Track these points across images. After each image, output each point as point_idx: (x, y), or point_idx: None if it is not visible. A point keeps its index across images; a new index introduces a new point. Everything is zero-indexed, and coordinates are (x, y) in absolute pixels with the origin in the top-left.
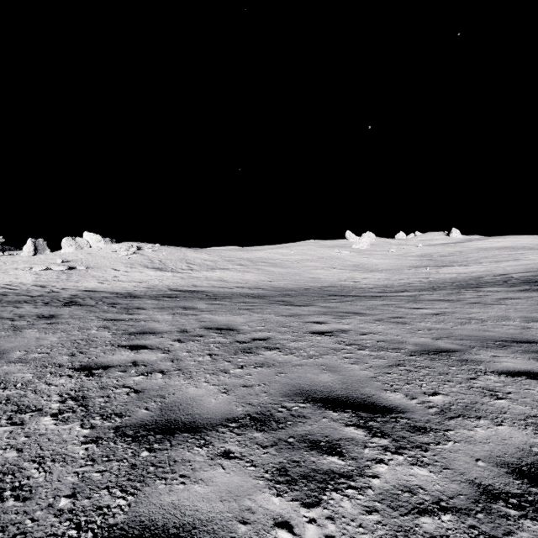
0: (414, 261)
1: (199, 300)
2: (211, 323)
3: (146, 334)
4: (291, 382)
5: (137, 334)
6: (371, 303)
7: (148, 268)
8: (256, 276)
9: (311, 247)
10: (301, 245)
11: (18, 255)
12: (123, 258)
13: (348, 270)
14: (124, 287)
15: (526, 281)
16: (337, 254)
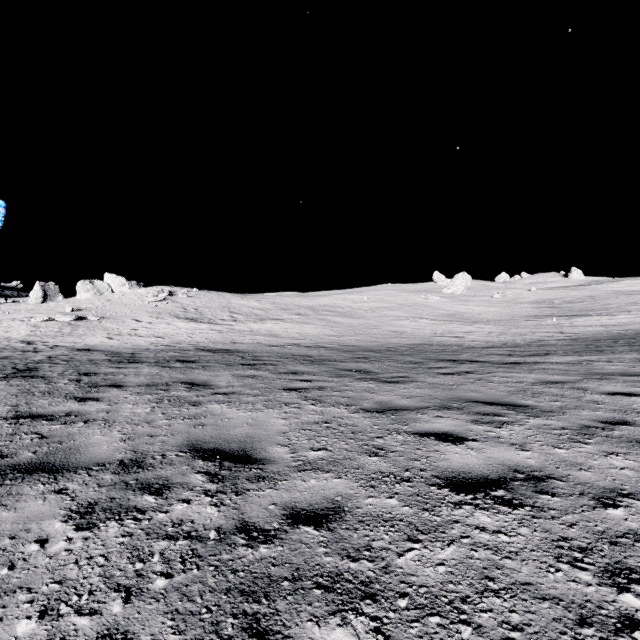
0: (530, 309)
1: (226, 368)
2: (213, 431)
3: (37, 473)
4: None
5: (15, 473)
6: (514, 377)
7: (179, 318)
8: (319, 330)
9: (389, 292)
10: (376, 289)
11: (24, 302)
12: (149, 306)
13: (442, 321)
14: (138, 343)
15: None
16: (424, 300)
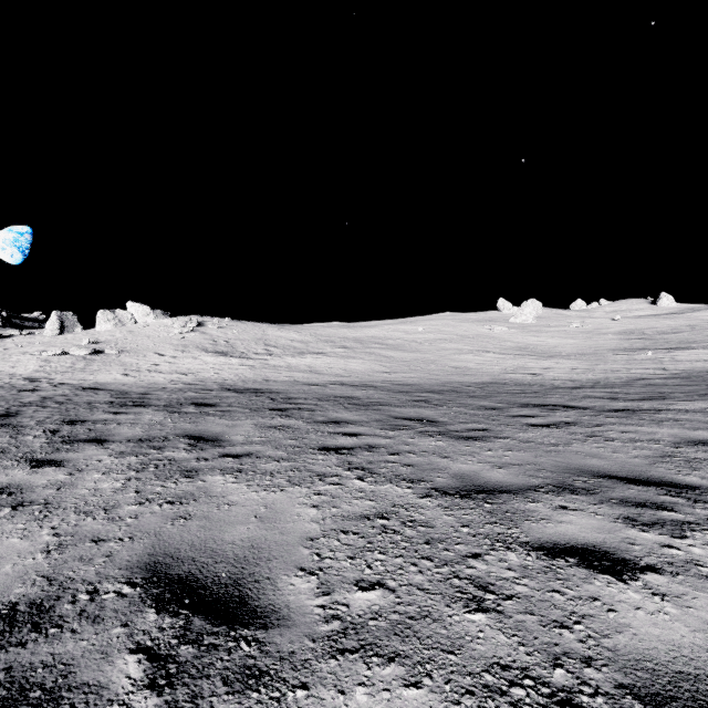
0: (617, 341)
1: (249, 414)
2: (198, 532)
3: None
4: None
5: None
6: (640, 432)
7: (207, 352)
8: (367, 365)
9: (448, 322)
10: (432, 318)
11: (40, 334)
12: (174, 338)
13: (512, 355)
14: (155, 381)
15: None
16: (488, 331)
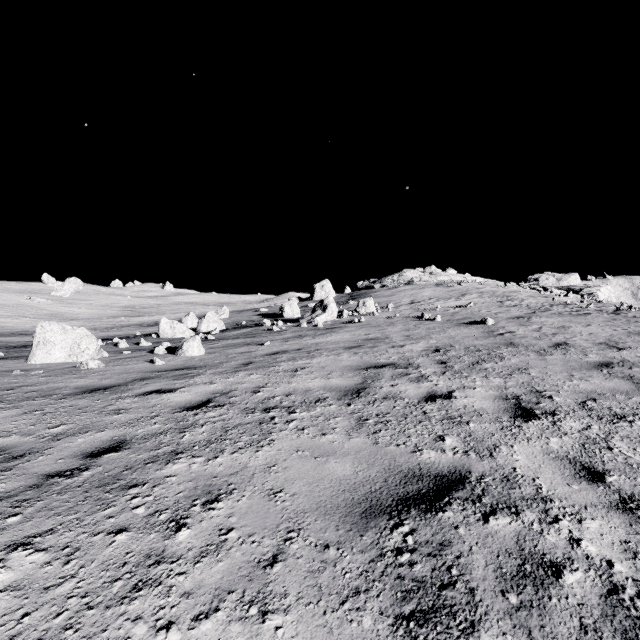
0: (117, 312)
1: None
2: None
3: None
4: (17, 342)
5: None
6: None
7: None
8: None
9: None
10: None
11: None
12: None
13: (43, 319)
14: None
15: (156, 323)
16: (29, 301)
